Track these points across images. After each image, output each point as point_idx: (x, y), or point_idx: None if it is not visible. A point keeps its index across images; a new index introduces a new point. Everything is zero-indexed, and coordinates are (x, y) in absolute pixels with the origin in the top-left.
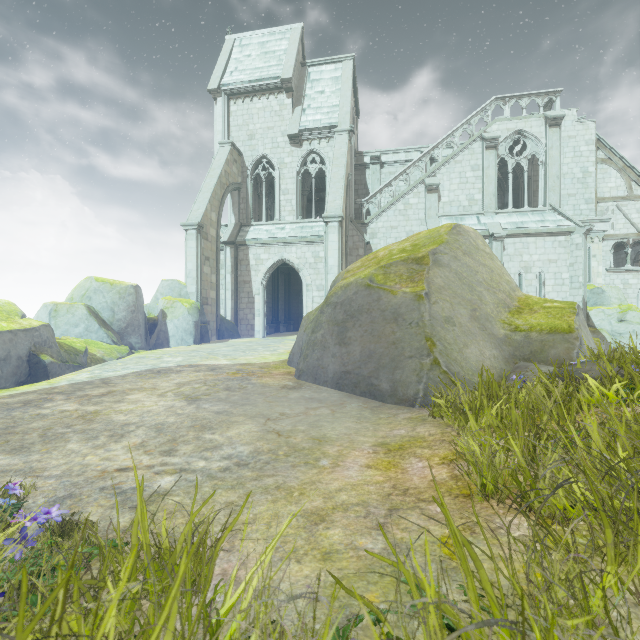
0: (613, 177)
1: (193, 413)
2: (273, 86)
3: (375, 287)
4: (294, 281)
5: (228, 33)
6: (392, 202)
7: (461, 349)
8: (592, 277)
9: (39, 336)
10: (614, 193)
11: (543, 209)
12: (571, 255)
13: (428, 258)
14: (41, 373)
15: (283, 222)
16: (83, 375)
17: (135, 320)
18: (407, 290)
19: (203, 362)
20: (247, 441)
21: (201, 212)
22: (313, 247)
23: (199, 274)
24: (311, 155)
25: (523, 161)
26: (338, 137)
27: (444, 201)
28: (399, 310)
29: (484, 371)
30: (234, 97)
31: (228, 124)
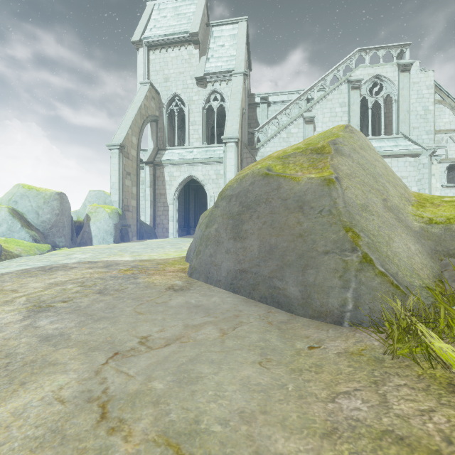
0: (447, 114)
1: (5, 340)
2: (183, 39)
3: (274, 175)
4: (202, 196)
5: (149, 0)
6: (277, 131)
7: (388, 242)
8: (432, 191)
9: None
10: (448, 126)
11: (396, 137)
12: (419, 172)
13: (329, 147)
14: None
15: (191, 147)
16: None
17: (59, 222)
18: (312, 175)
19: (106, 258)
20: (8, 451)
21: (123, 135)
22: (215, 166)
23: (121, 186)
24: (214, 94)
25: (380, 99)
26: (235, 78)
27: (318, 131)
28: (304, 197)
29: (418, 270)
30: (153, 48)
31: (148, 69)
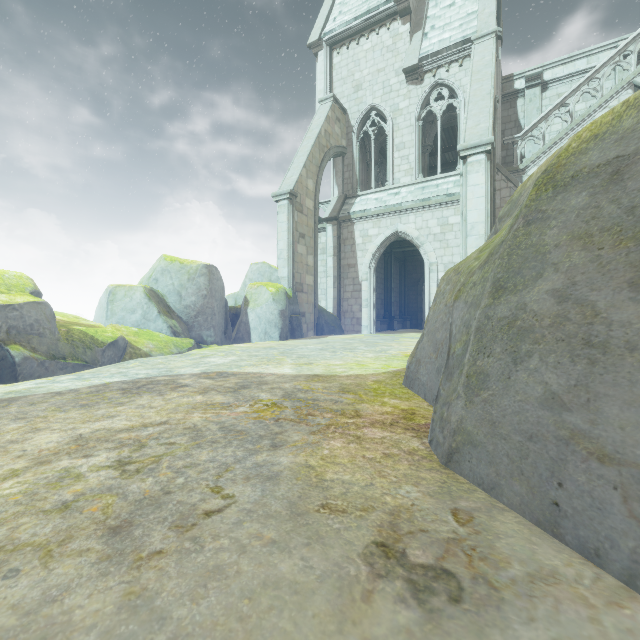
0: None
1: None
2: (384, 14)
3: None
4: (411, 269)
5: None
6: (568, 129)
7: None
8: None
9: (19, 318)
10: None
11: None
12: None
13: None
14: (7, 374)
15: (397, 185)
16: (22, 385)
17: (207, 307)
18: None
19: (250, 368)
20: None
21: (294, 178)
22: (439, 212)
23: (291, 254)
24: (436, 90)
25: None
26: (478, 46)
27: None
28: None
29: None
30: (337, 46)
31: (330, 80)
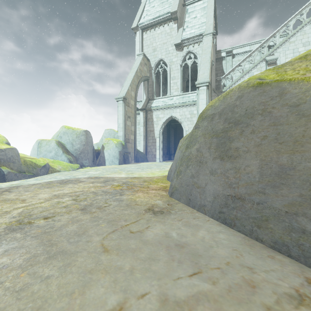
0: None
1: None
2: (166, 18)
3: (271, 82)
4: (179, 132)
5: None
6: (241, 76)
7: None
8: None
9: (4, 155)
10: None
11: None
12: None
13: None
14: (1, 179)
15: (172, 95)
16: (14, 182)
17: (85, 150)
18: None
19: (108, 175)
20: None
21: (125, 91)
22: (189, 108)
23: (124, 125)
24: (188, 54)
25: None
26: (205, 38)
27: None
28: None
29: None
30: (145, 30)
31: (142, 45)
